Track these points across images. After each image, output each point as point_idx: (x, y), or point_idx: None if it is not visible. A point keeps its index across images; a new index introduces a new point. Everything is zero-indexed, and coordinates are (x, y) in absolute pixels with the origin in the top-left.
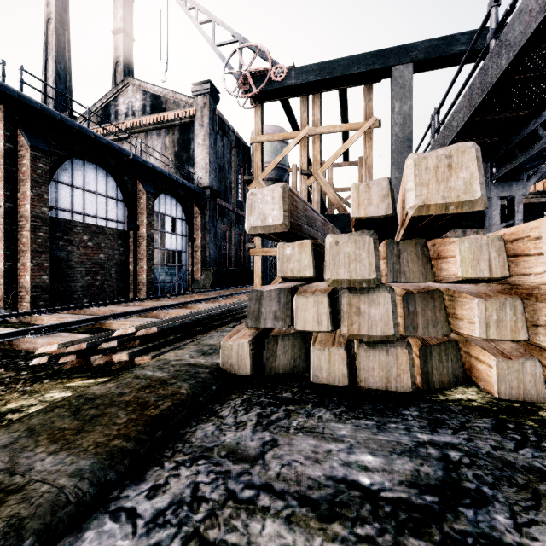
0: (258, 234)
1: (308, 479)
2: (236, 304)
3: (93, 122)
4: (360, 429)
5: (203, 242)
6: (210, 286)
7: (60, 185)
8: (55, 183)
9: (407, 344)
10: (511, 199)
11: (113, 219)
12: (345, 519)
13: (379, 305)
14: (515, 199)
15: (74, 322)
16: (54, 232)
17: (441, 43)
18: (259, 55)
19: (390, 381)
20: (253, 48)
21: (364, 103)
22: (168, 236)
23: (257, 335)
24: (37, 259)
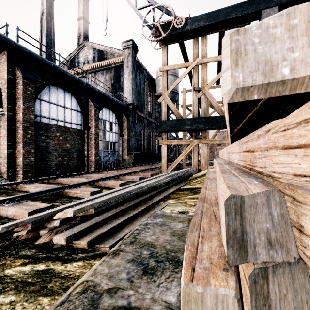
0: (245, 102)
1: None
2: (157, 181)
3: (62, 63)
4: None
5: (128, 137)
6: (132, 163)
7: (43, 102)
8: (39, 101)
9: None
10: None
11: (75, 123)
12: None
13: None
14: None
15: (41, 191)
16: (38, 131)
17: None
18: (166, 12)
19: None
20: (162, 8)
21: None
22: (107, 133)
23: (234, 267)
24: (27, 147)
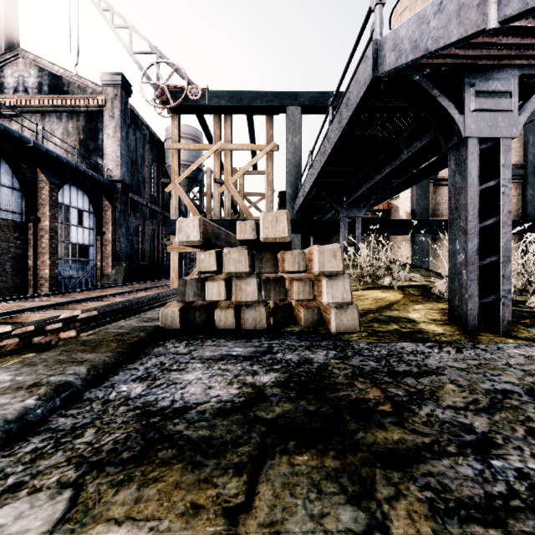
0: (184, 245)
1: (211, 355)
2: (160, 293)
3: None
4: (237, 343)
5: (114, 236)
6: (122, 281)
7: None
8: None
9: (265, 305)
10: (355, 218)
11: (8, 209)
12: (224, 360)
13: (251, 285)
14: (356, 219)
15: None
16: None
17: (320, 97)
18: (176, 71)
19: (256, 324)
20: (170, 64)
21: (266, 130)
22: (74, 229)
23: (183, 306)
24: None
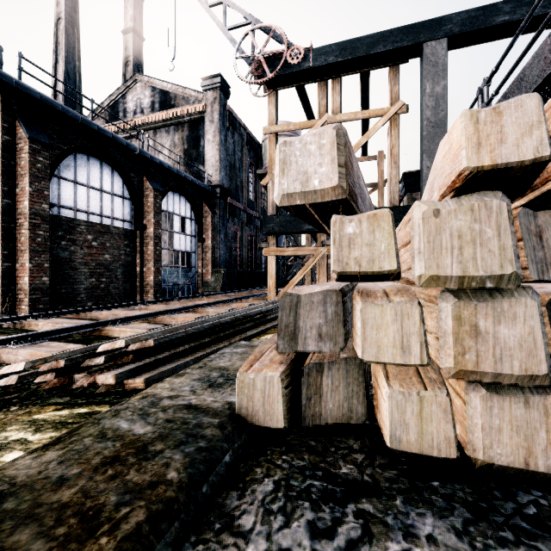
0: (295, 206)
1: None
2: (251, 309)
3: (97, 115)
4: None
5: (213, 243)
6: (220, 288)
7: (63, 181)
8: (57, 179)
9: None
10: None
11: (119, 218)
12: None
13: (515, 321)
14: None
15: (67, 328)
16: (56, 231)
17: (480, 14)
18: (274, 37)
19: (534, 454)
20: (267, 30)
21: (390, 87)
22: (177, 236)
23: (291, 362)
24: (37, 259)
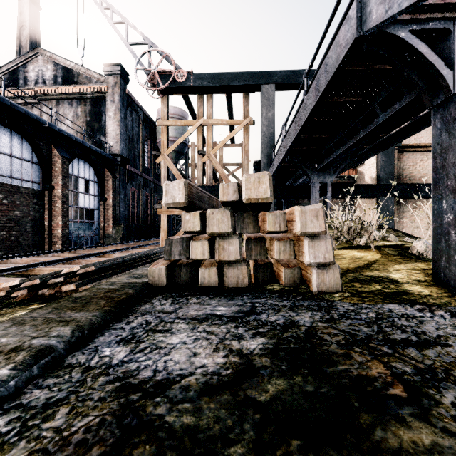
0: (170, 207)
1: (195, 315)
2: (150, 250)
3: (9, 91)
4: (221, 301)
5: (114, 202)
6: (120, 239)
7: None
8: None
9: (247, 264)
10: (326, 183)
11: (28, 180)
12: (209, 321)
13: (233, 245)
14: (327, 183)
15: (8, 269)
16: None
17: (292, 74)
18: (165, 58)
19: (238, 282)
20: (160, 52)
21: (243, 106)
22: (81, 196)
23: (169, 264)
24: None
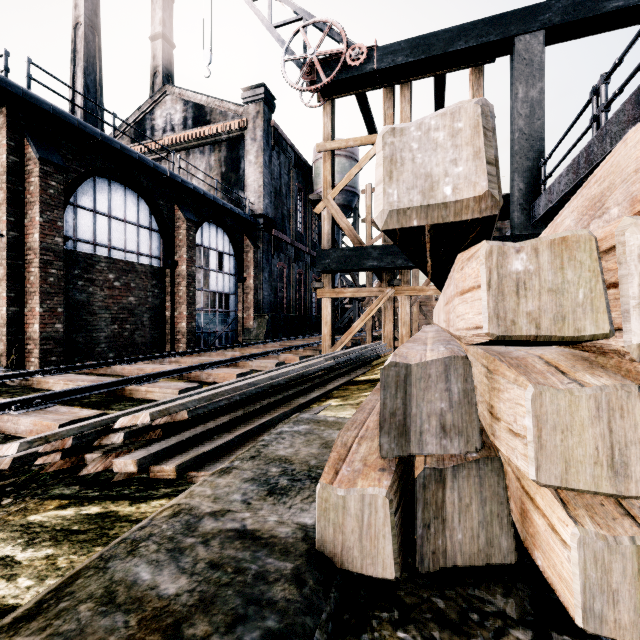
0: (406, 230)
1: None
2: (308, 366)
3: (120, 131)
4: None
5: (255, 282)
6: (264, 336)
7: (80, 210)
8: (73, 208)
9: None
10: None
11: (146, 254)
12: None
13: None
14: None
15: (81, 388)
16: (71, 269)
17: None
18: (330, 34)
19: None
20: (322, 26)
21: (471, 92)
22: (213, 275)
23: (396, 467)
24: (49, 303)
